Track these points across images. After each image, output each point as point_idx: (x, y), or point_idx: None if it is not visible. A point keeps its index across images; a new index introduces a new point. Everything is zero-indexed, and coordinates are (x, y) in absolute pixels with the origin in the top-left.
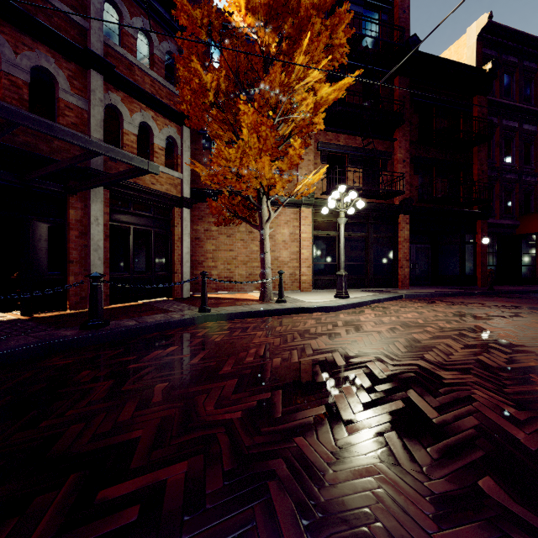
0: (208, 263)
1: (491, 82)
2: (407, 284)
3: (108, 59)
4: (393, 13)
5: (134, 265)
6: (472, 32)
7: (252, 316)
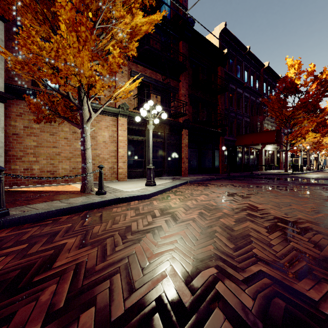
0: (28, 158)
1: (226, 61)
2: (187, 173)
3: None
4: None
5: None
6: (217, 31)
7: (68, 212)
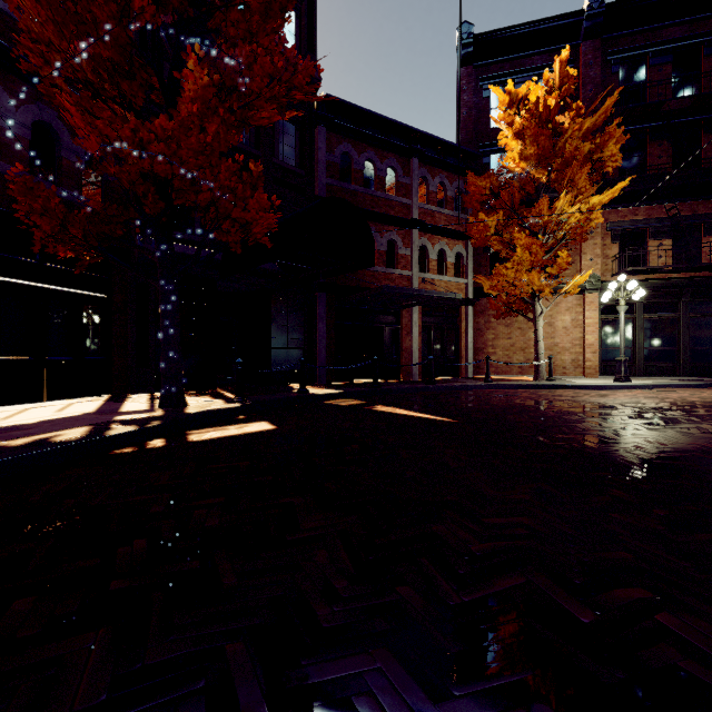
0: (487, 350)
1: None
2: None
3: (420, 216)
4: None
5: (433, 352)
6: None
7: (523, 388)
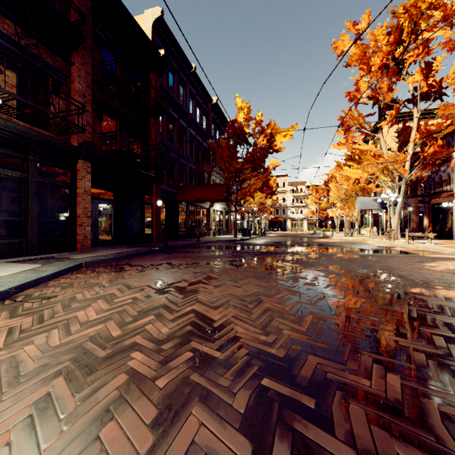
0: None
1: (163, 68)
2: (88, 246)
3: None
4: None
5: None
6: (149, 16)
7: None
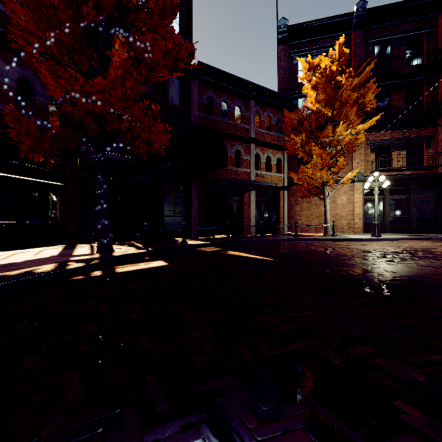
0: (296, 217)
1: None
2: None
3: (255, 136)
4: (437, 30)
5: (263, 218)
6: None
7: (317, 240)
